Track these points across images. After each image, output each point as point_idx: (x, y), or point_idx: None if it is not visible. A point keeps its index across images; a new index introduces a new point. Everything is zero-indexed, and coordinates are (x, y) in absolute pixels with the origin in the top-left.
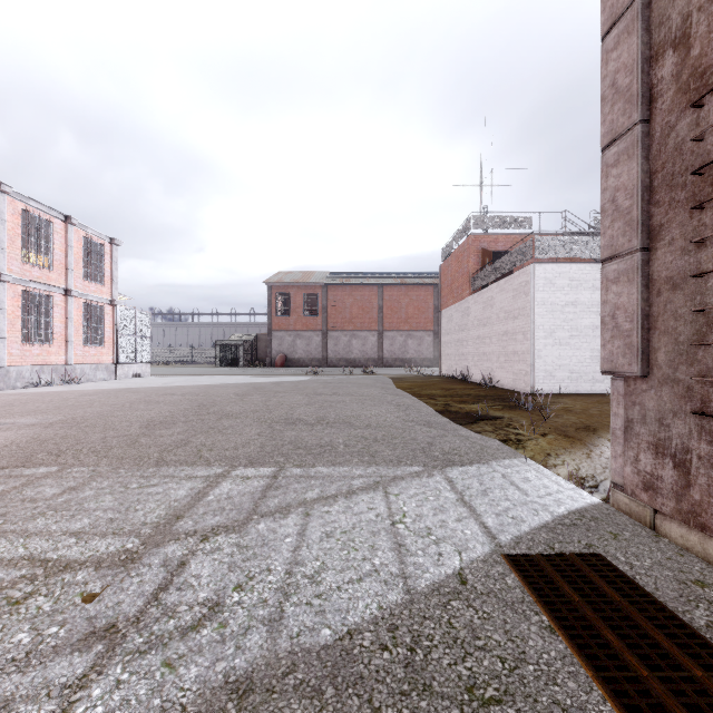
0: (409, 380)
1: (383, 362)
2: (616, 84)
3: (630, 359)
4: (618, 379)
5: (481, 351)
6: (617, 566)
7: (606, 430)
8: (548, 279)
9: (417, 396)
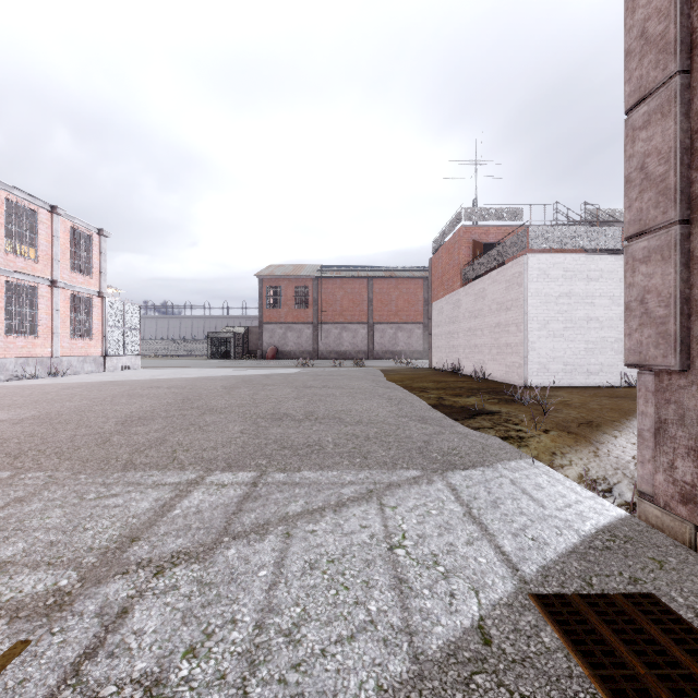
0: (400, 372)
1: (374, 354)
2: (646, 33)
3: (664, 350)
4: (647, 373)
5: (473, 343)
6: (678, 612)
7: (610, 426)
8: (542, 269)
9: (409, 388)
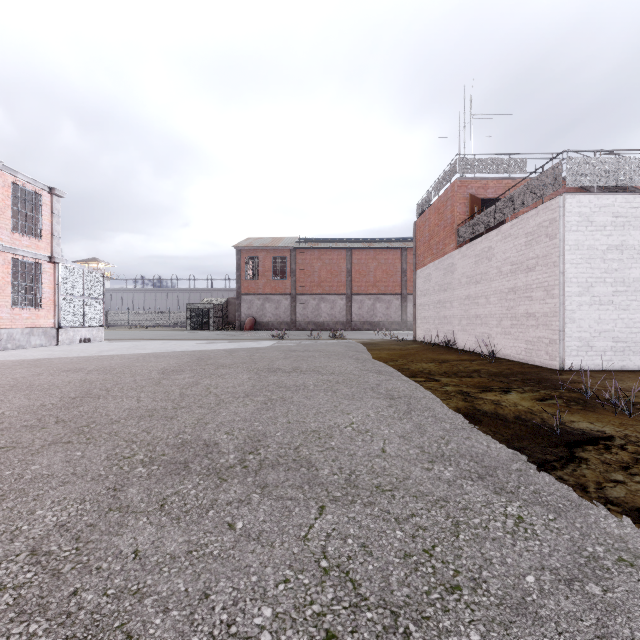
0: (384, 346)
1: (352, 325)
2: None
3: None
4: None
5: (473, 313)
6: None
7: None
8: (584, 214)
9: (407, 373)
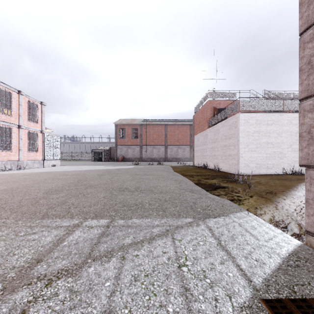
0: (179, 167)
1: (167, 159)
2: None
3: None
4: (311, 169)
5: (213, 154)
6: None
7: (281, 193)
8: (246, 120)
9: (184, 175)
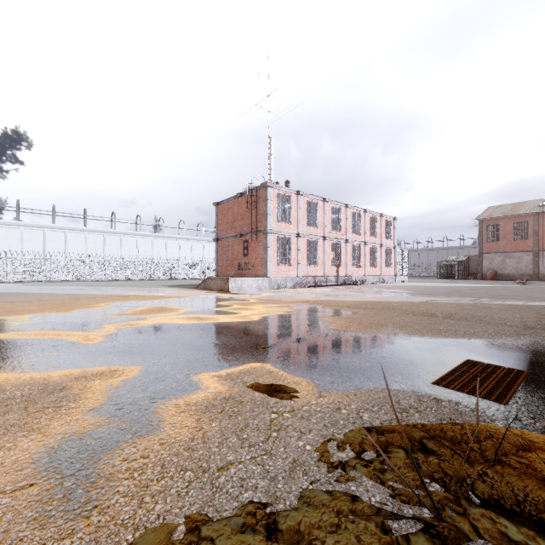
0: None
1: None
2: None
3: None
4: None
5: None
6: None
7: None
8: None
9: None
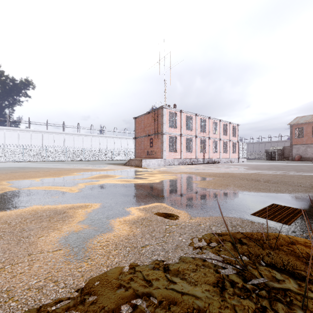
0: None
1: None
2: None
3: None
4: None
5: None
6: None
7: None
8: None
9: None
